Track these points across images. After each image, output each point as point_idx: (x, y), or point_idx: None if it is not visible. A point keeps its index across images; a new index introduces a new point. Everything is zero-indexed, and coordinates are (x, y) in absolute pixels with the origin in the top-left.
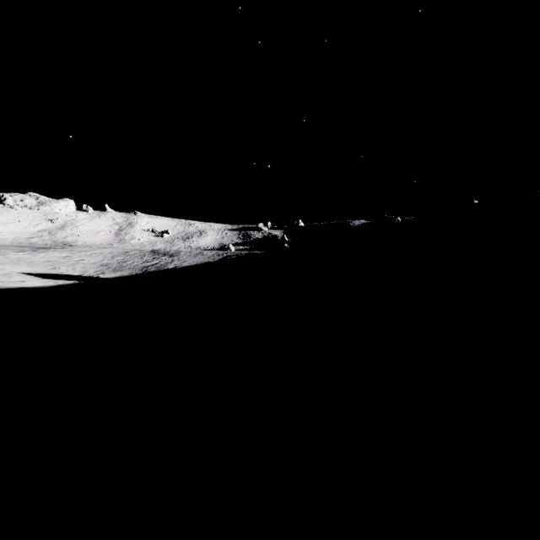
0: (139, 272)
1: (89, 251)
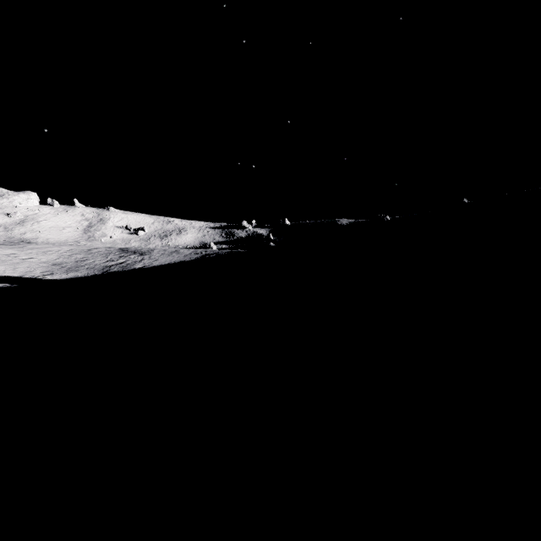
0: (98, 272)
1: (44, 249)
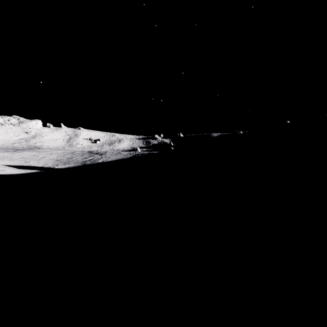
0: (80, 164)
1: (49, 152)
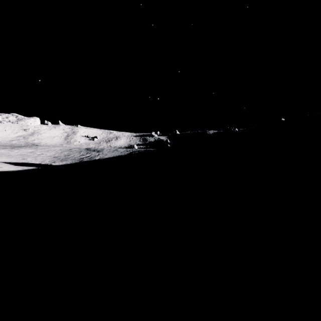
0: (77, 161)
1: (47, 149)
